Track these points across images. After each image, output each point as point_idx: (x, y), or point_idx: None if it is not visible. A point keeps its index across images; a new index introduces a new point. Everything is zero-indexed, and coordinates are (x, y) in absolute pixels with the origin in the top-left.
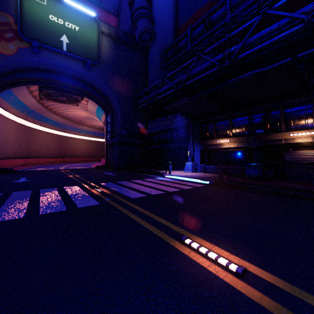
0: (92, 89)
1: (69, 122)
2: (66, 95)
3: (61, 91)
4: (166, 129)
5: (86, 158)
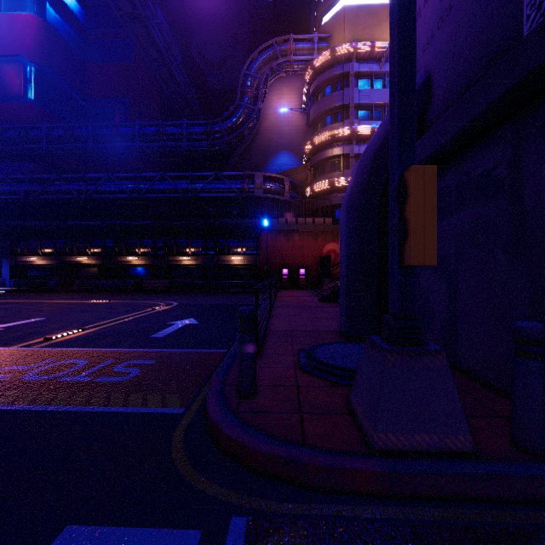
0: None
1: None
2: None
3: None
4: None
5: None
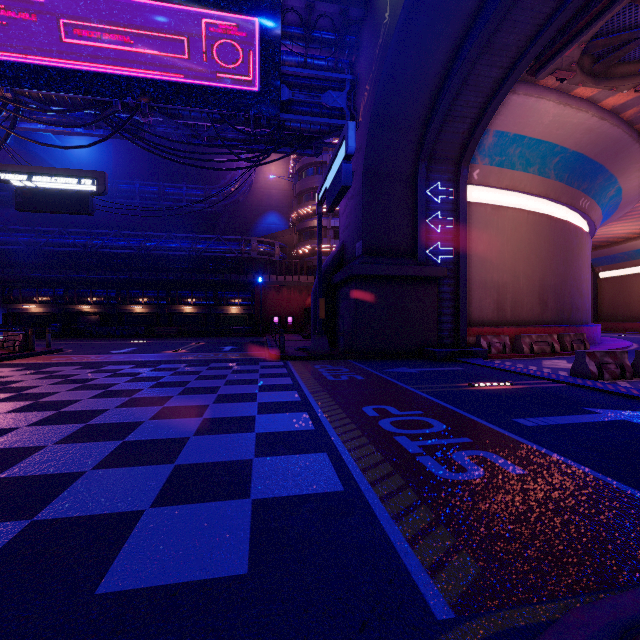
0: None
1: None
2: None
3: None
4: None
5: None
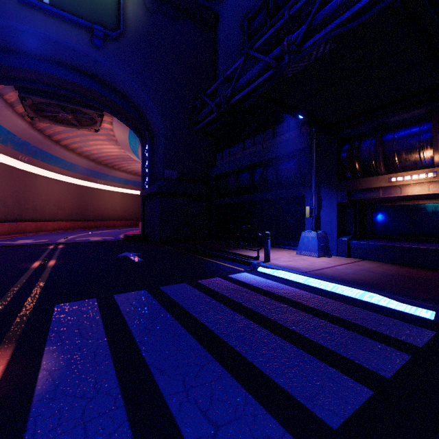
0: (114, 92)
1: (94, 164)
2: (73, 110)
3: (58, 99)
4: (252, 164)
5: (123, 221)
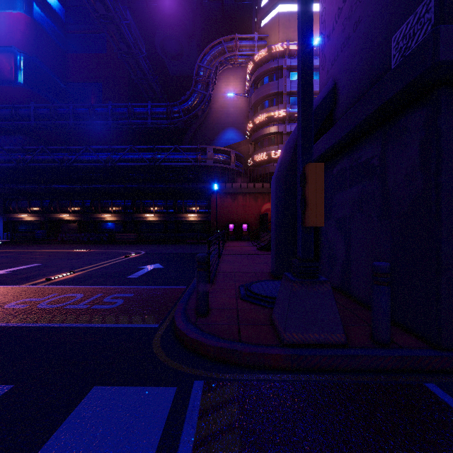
0: None
1: None
2: None
3: None
4: None
5: None
